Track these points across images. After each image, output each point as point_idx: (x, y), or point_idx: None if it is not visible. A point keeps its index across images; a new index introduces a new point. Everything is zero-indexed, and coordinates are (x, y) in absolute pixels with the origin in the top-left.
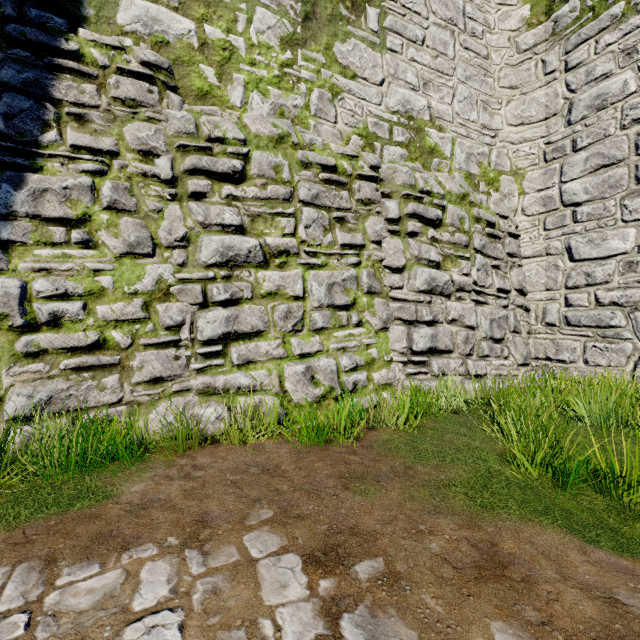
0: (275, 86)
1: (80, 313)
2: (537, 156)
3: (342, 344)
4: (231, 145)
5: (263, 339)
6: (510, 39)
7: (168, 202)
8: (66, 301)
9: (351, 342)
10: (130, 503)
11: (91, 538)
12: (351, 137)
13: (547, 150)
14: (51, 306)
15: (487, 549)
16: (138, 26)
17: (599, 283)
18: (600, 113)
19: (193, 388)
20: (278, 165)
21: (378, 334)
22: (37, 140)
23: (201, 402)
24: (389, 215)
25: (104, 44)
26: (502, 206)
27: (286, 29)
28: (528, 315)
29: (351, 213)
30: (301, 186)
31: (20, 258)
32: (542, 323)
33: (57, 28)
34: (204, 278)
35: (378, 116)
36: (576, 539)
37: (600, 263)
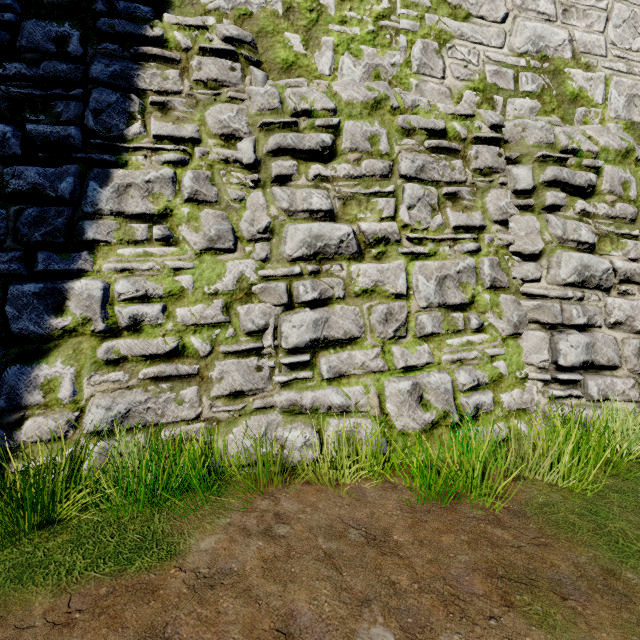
0: (369, 44)
1: (159, 317)
2: None
3: (458, 355)
4: (319, 118)
5: (358, 347)
6: None
7: (250, 190)
8: (146, 303)
9: (470, 352)
10: (195, 571)
11: (139, 635)
12: (463, 93)
13: None
14: (131, 309)
15: None
16: (221, 2)
17: None
18: None
19: (277, 405)
20: (374, 135)
21: (506, 342)
22: (123, 134)
23: (286, 422)
24: (518, 185)
25: (187, 26)
26: None
27: None
28: None
29: (466, 187)
30: (402, 158)
31: (104, 258)
32: None
33: (143, 17)
34: (289, 274)
35: (499, 62)
36: None
37: None
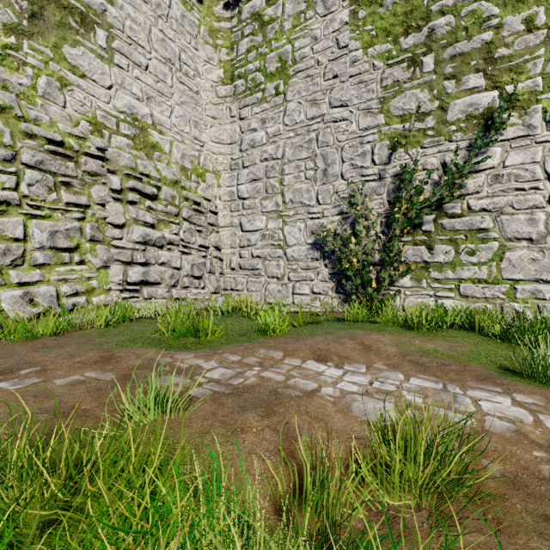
0: None
1: None
2: (227, 165)
3: (63, 276)
4: None
5: None
6: (213, 86)
7: None
8: None
9: (73, 275)
10: None
11: None
12: (81, 121)
13: (232, 163)
14: None
15: (107, 356)
16: None
17: (253, 245)
18: (253, 150)
19: None
20: None
21: (100, 270)
22: None
23: None
24: (113, 186)
25: None
26: (208, 192)
27: (10, 18)
28: (222, 263)
29: (77, 180)
30: (24, 152)
31: None
32: (229, 268)
33: None
34: None
35: (107, 111)
36: (160, 350)
37: (253, 234)
